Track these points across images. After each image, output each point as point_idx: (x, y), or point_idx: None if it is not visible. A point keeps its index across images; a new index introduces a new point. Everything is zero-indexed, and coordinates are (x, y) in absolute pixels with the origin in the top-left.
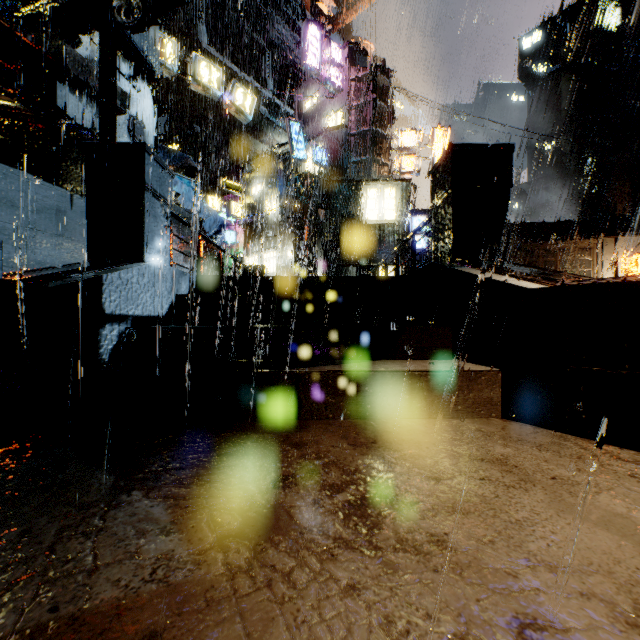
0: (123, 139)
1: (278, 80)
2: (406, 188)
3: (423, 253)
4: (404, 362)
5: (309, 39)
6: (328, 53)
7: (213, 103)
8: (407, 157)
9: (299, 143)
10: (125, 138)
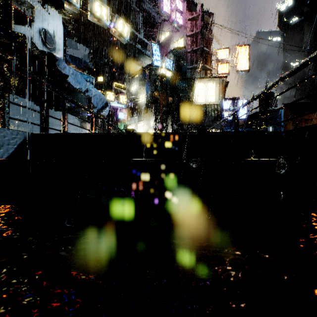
0: (36, 43)
1: (146, 30)
2: (222, 82)
3: (227, 123)
4: None
5: None
6: (174, 4)
7: (111, 43)
8: (221, 65)
9: (157, 56)
10: (38, 43)
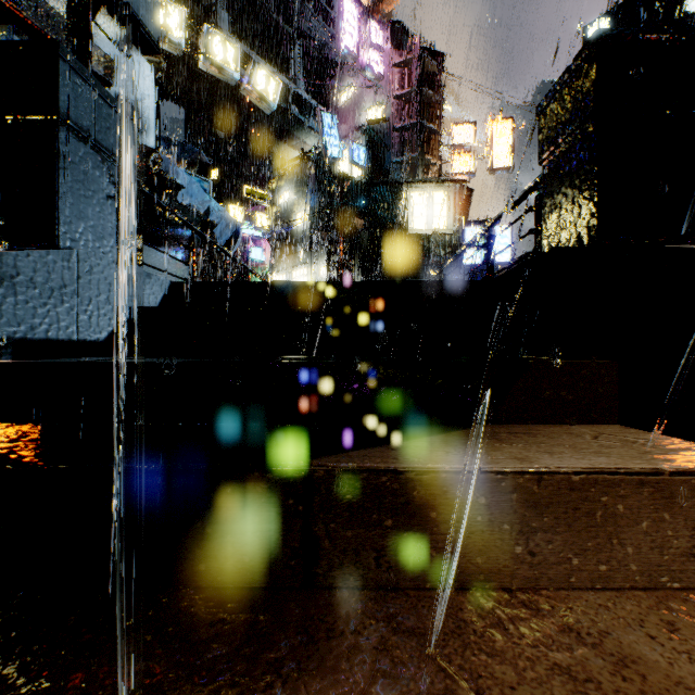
0: None
1: (310, 76)
2: (460, 191)
3: (476, 271)
4: (534, 434)
5: (345, 16)
6: (367, 34)
7: (236, 101)
8: (460, 156)
9: (333, 138)
10: None
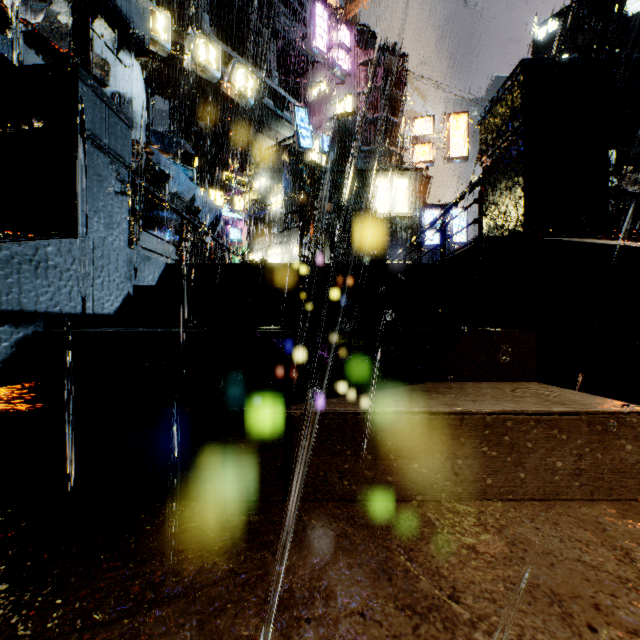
0: None
1: (284, 72)
2: (420, 178)
3: (435, 250)
4: (466, 388)
5: (315, 20)
6: (336, 35)
7: (216, 95)
8: (420, 146)
9: (305, 130)
10: None
